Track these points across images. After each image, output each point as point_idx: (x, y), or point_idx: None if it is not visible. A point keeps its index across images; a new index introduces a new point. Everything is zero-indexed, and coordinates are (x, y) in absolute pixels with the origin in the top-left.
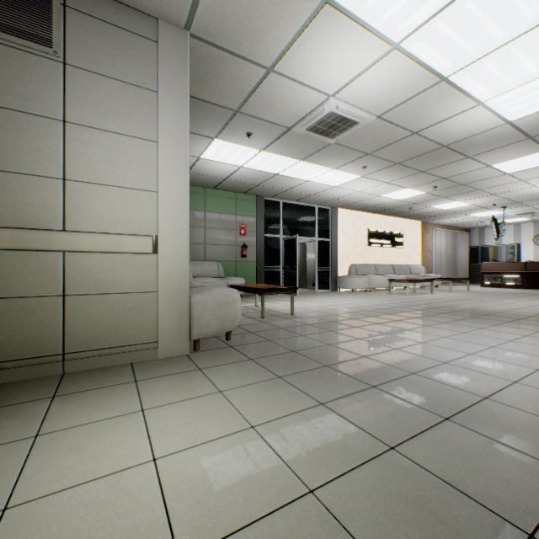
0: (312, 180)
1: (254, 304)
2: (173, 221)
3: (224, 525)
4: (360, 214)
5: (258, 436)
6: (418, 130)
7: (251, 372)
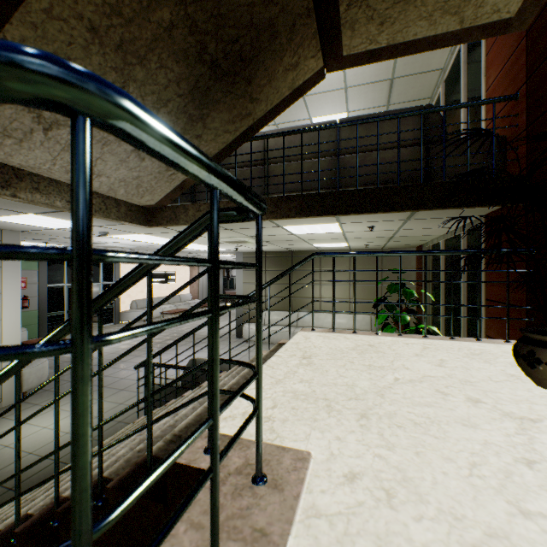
0: None
1: None
2: (12, 332)
3: None
4: None
5: None
6: None
7: (67, 398)
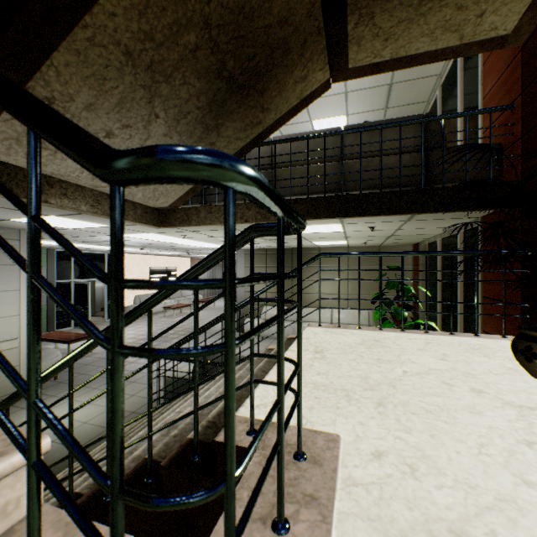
0: (103, 248)
1: (54, 346)
2: None
3: (93, 417)
4: (144, 256)
5: (94, 404)
6: (168, 246)
7: (81, 390)
